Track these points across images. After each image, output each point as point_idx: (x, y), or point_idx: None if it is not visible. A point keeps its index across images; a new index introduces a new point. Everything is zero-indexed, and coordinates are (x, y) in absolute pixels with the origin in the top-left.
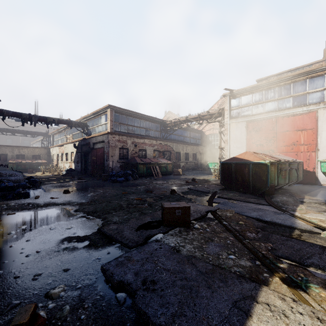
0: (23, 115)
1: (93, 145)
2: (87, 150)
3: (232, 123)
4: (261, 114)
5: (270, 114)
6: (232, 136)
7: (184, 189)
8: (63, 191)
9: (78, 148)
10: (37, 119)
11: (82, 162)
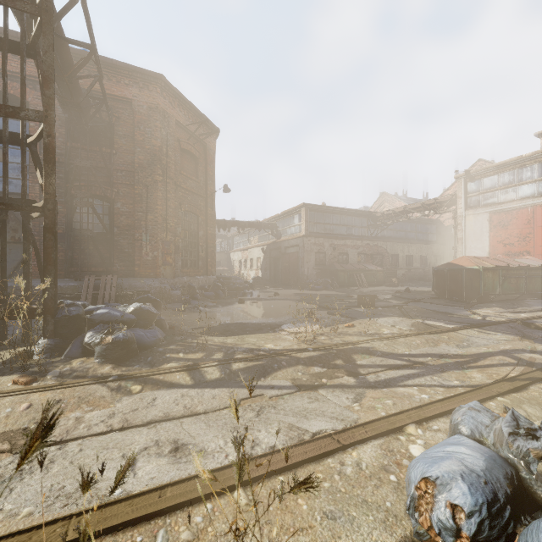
0: (220, 222)
1: (285, 250)
2: (277, 255)
3: (468, 215)
4: (510, 203)
5: (524, 202)
6: (469, 233)
7: (388, 296)
8: (274, 294)
9: (266, 253)
10: (231, 225)
11: (271, 269)
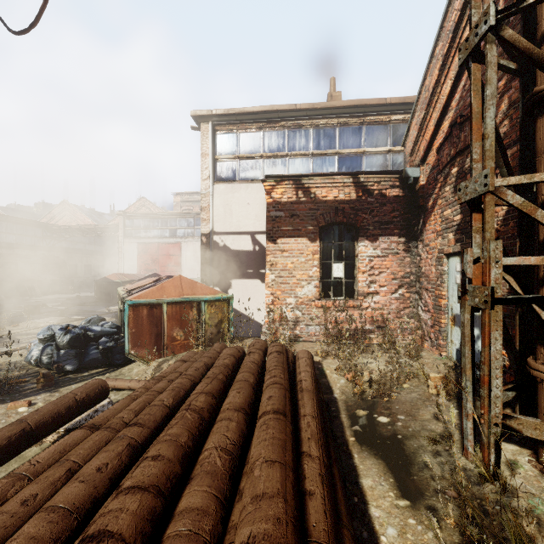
0: None
1: None
2: None
3: (126, 242)
4: (148, 239)
5: (154, 240)
6: (126, 254)
7: (58, 304)
8: None
9: None
10: None
11: None
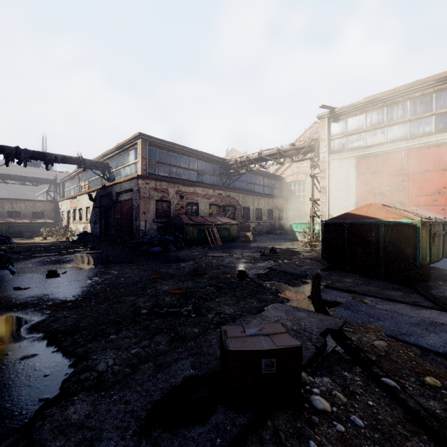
0: (6, 150)
1: (117, 197)
2: (108, 204)
3: (332, 160)
4: (381, 145)
5: (396, 145)
6: (333, 181)
7: (260, 269)
8: (46, 274)
9: (95, 202)
10: (30, 156)
11: (101, 222)
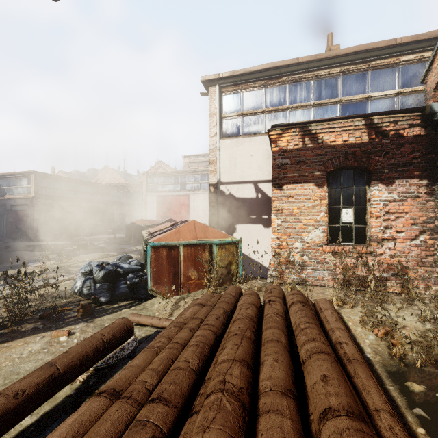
0: None
1: (11, 207)
2: (0, 211)
3: (148, 195)
4: (164, 192)
5: (169, 193)
6: (148, 205)
7: (100, 242)
8: (5, 247)
9: None
10: None
11: None
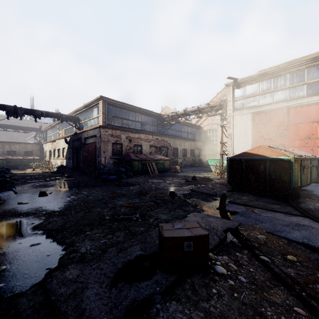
0: (8, 108)
1: (85, 140)
2: (78, 146)
3: (235, 115)
4: (269, 105)
5: (280, 105)
6: (236, 129)
7: (185, 190)
8: (38, 194)
9: (69, 144)
10: (24, 112)
11: (73, 159)
